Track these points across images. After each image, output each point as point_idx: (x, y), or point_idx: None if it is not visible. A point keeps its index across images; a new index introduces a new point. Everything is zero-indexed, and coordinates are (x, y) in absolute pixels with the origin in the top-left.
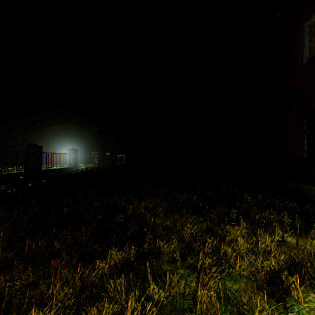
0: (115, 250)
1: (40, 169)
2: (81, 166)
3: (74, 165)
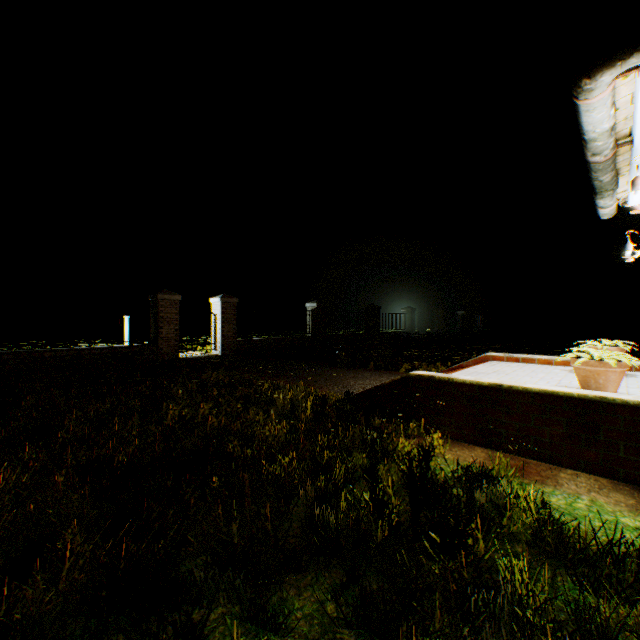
0: (440, 363)
1: (377, 331)
2: (419, 331)
3: (410, 329)
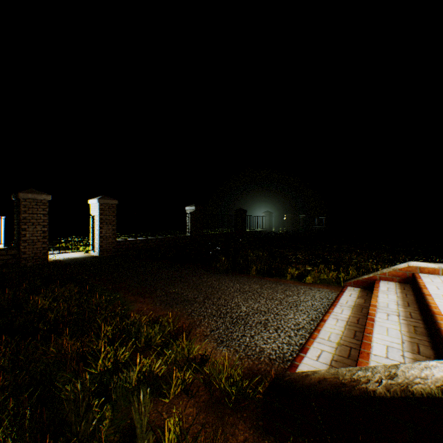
0: (322, 266)
1: (244, 230)
2: (274, 230)
3: (268, 228)
